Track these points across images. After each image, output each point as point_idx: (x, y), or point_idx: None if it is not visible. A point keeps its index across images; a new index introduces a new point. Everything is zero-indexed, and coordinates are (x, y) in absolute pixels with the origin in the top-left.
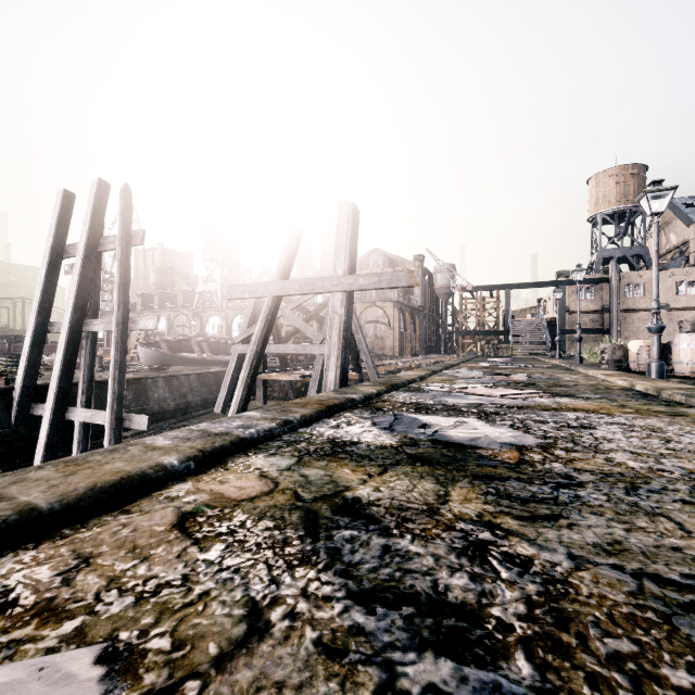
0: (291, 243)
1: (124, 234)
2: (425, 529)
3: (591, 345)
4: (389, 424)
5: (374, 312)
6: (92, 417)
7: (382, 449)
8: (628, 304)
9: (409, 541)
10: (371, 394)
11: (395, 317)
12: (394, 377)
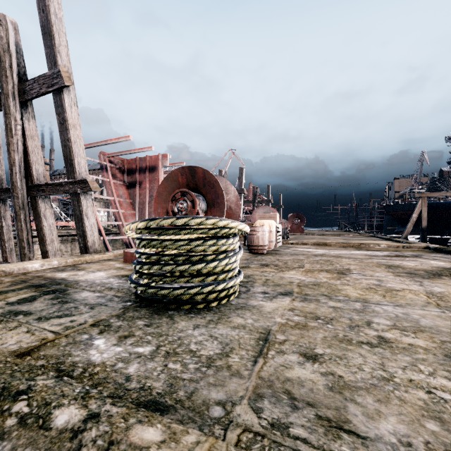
0: None
1: None
2: None
3: None
4: None
5: None
6: None
7: None
8: None
9: None
10: None
11: None
12: None
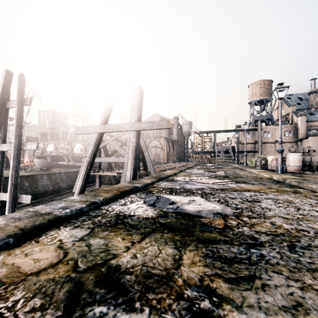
0: (108, 105)
1: (19, 99)
2: (161, 299)
3: (250, 158)
4: (153, 202)
5: (155, 142)
6: (0, 196)
7: (146, 220)
8: (265, 140)
9: (146, 317)
10: (148, 183)
11: (165, 145)
12: (162, 173)
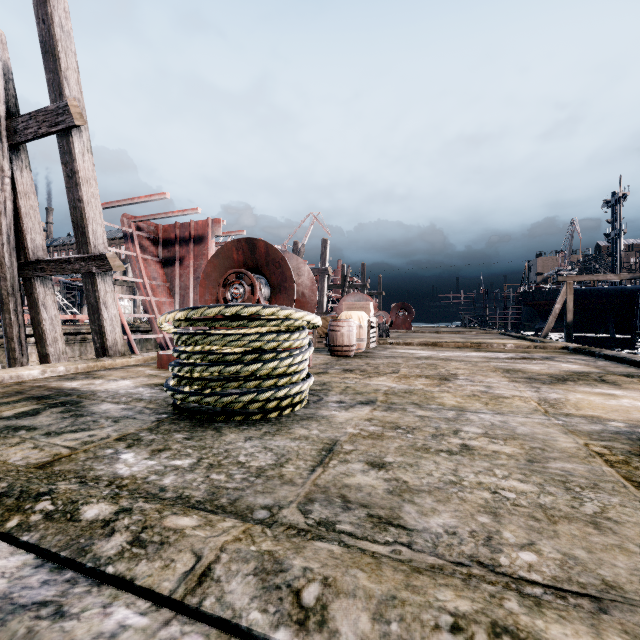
0: None
1: None
2: None
3: None
4: None
5: None
6: None
7: None
8: None
9: None
10: None
11: None
12: None
